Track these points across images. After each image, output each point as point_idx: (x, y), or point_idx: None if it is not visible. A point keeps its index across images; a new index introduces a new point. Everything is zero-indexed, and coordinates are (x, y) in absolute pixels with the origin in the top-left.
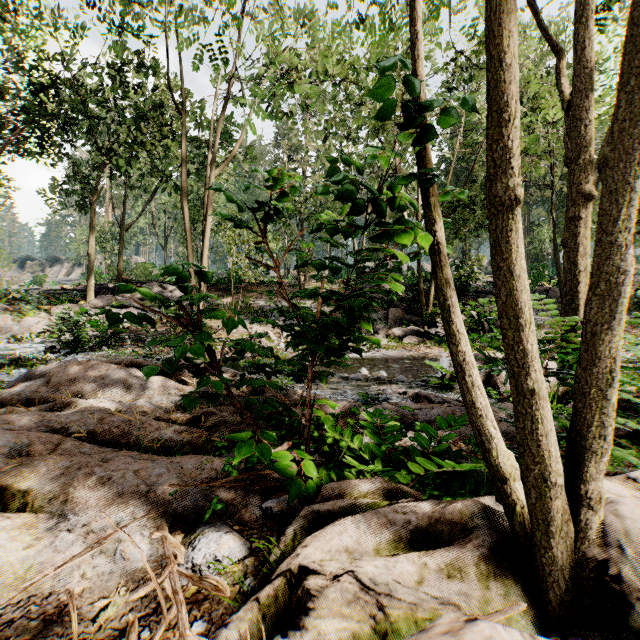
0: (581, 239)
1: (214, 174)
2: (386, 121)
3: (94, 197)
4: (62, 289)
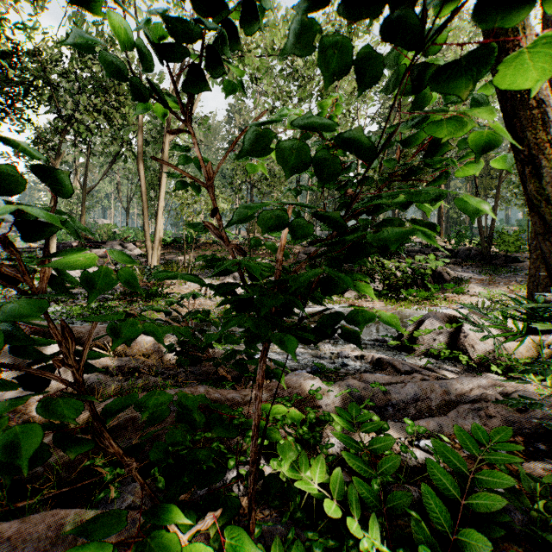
0: None
1: (168, 139)
2: (327, 95)
3: (56, 161)
4: (30, 247)
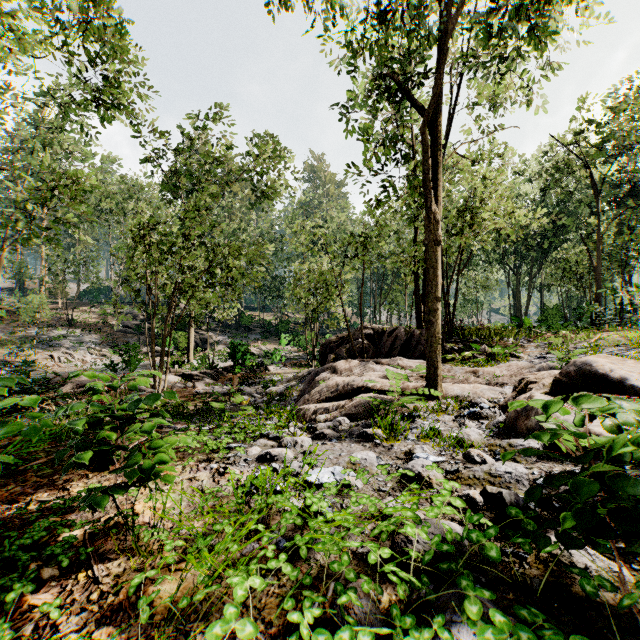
0: (190, 335)
1: (7, 250)
2: None
3: None
4: None
